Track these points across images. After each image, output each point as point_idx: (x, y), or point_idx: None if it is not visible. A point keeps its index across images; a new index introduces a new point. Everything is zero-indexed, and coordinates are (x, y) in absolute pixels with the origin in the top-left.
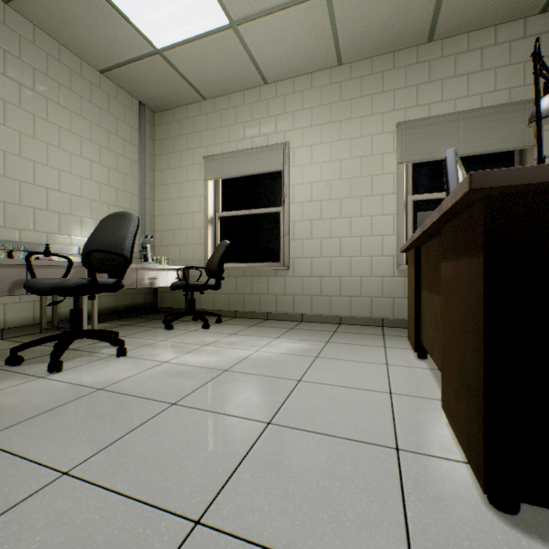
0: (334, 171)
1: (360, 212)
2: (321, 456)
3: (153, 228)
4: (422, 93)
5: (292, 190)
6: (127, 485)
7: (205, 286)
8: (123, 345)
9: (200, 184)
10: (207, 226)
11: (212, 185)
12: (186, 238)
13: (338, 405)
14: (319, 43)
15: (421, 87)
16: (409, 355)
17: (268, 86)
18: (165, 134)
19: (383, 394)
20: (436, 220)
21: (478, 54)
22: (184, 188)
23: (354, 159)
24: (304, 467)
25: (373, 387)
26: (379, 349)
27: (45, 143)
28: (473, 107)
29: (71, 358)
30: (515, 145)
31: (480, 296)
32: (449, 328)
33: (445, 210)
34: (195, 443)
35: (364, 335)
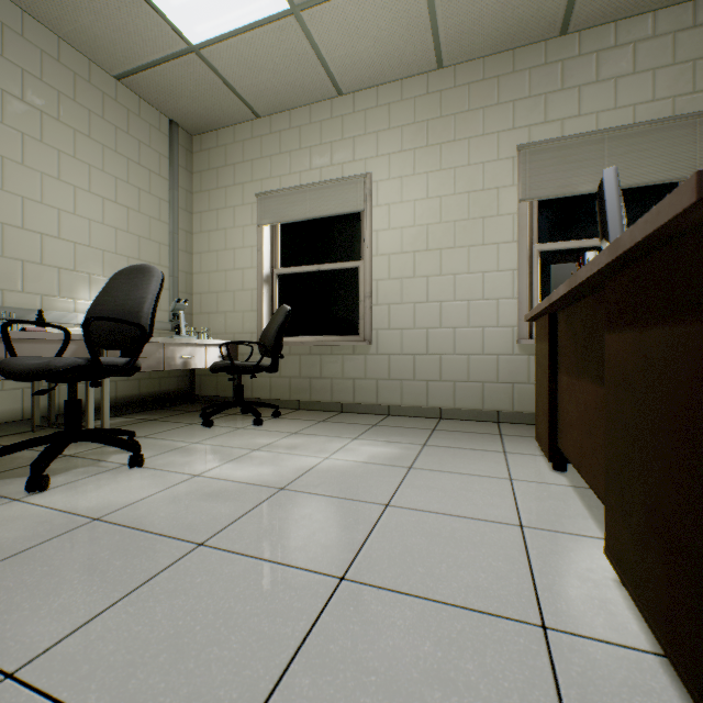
0: (432, 211)
1: (468, 267)
2: (424, 642)
3: (190, 290)
4: (552, 104)
5: (375, 237)
6: (106, 700)
7: (257, 367)
8: (138, 451)
9: (252, 231)
10: (261, 287)
11: (268, 232)
12: (233, 302)
13: (445, 546)
14: (412, 36)
15: (551, 97)
16: (540, 465)
17: (342, 98)
18: (206, 164)
19: (510, 527)
20: (603, 266)
21: (629, 50)
22: (230, 236)
23: (460, 195)
24: (399, 664)
25: (495, 516)
26: (497, 456)
27: (39, 173)
28: (622, 123)
29: (65, 470)
30: (682, 174)
31: (702, 389)
32: (621, 436)
33: (628, 247)
34: (225, 617)
35: (475, 435)
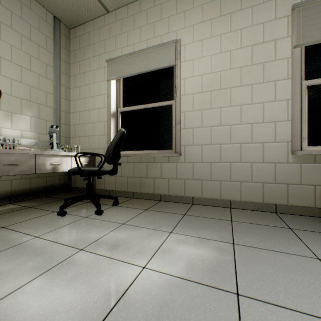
0: (223, 62)
1: (251, 99)
2: None
3: (68, 123)
4: None
5: (183, 83)
6: None
7: (99, 171)
8: None
9: (104, 84)
10: (109, 119)
11: (114, 85)
12: (93, 130)
13: None
14: None
15: None
16: None
17: None
18: (78, 45)
19: None
20: None
21: None
22: (91, 88)
23: (245, 48)
24: None
25: None
26: (318, 267)
27: None
28: None
29: None
30: None
31: None
32: None
33: None
34: None
35: (270, 229)
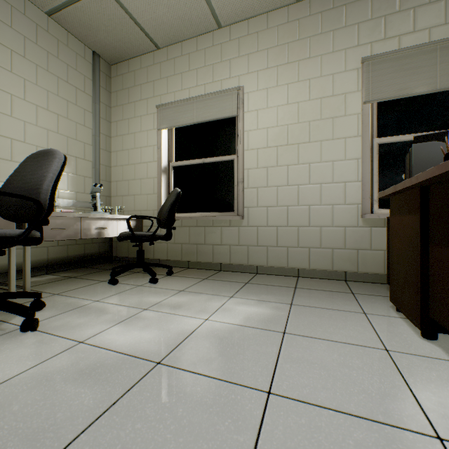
0: (291, 114)
1: (320, 157)
2: None
3: (109, 179)
4: (391, 24)
5: (246, 136)
6: None
7: (153, 236)
8: (30, 316)
9: (153, 134)
10: (160, 176)
11: (165, 135)
12: (140, 187)
13: None
14: None
15: (390, 18)
16: (406, 330)
17: (221, 30)
18: (120, 85)
19: (427, 441)
20: None
21: None
22: (138, 138)
23: (313, 100)
24: None
25: (398, 415)
26: (360, 318)
27: None
28: None
29: None
30: None
31: None
32: None
33: None
34: None
35: (331, 294)
